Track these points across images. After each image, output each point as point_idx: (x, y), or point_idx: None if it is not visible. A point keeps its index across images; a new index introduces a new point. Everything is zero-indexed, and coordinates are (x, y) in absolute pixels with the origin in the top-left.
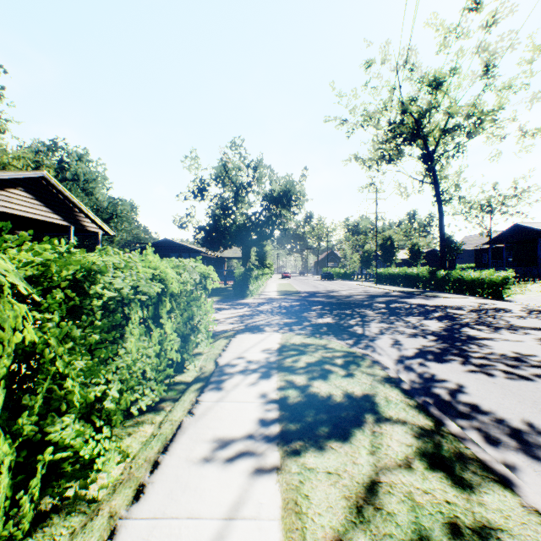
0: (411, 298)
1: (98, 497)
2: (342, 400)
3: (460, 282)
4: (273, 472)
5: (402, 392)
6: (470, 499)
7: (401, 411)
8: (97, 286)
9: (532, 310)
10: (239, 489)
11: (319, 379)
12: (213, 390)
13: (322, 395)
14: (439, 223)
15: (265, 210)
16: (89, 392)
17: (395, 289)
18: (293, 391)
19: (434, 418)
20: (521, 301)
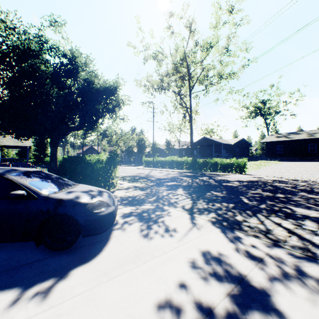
0: (215, 177)
1: None
2: None
3: (215, 165)
4: None
5: None
6: None
7: None
8: None
9: (292, 180)
10: None
11: None
12: None
13: None
14: (191, 132)
15: (82, 101)
16: None
17: (177, 171)
18: None
19: None
20: (255, 174)
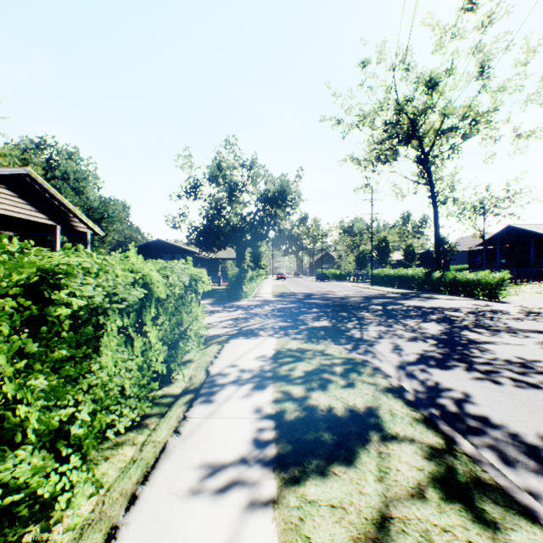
0: (407, 300)
1: (62, 542)
2: (344, 414)
3: (455, 284)
4: (269, 506)
5: (407, 404)
6: (496, 538)
7: (407, 426)
8: (62, 294)
9: (528, 312)
10: (229, 530)
11: (317, 390)
12: (203, 404)
13: (322, 408)
14: (435, 224)
15: (259, 210)
16: (51, 419)
17: (390, 290)
18: (290, 404)
19: (445, 435)
20: (516, 302)
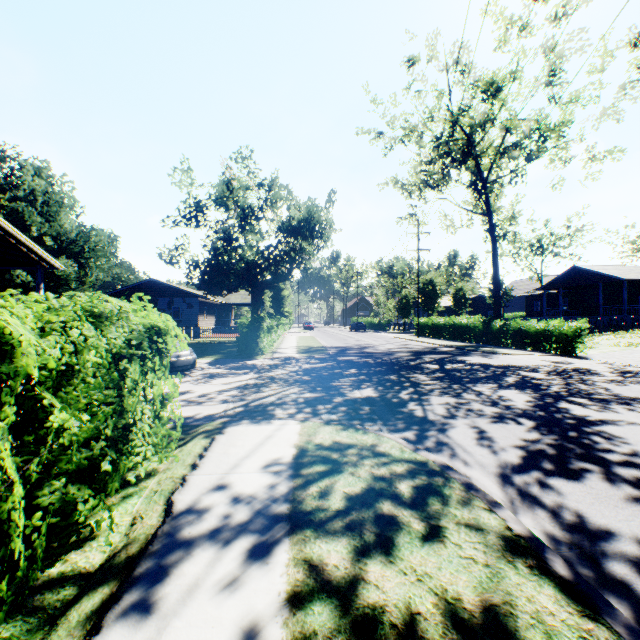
0: (467, 356)
1: None
2: None
3: (521, 335)
4: None
5: (565, 593)
6: None
7: None
8: None
9: (623, 371)
10: None
11: (377, 554)
12: (126, 621)
13: (393, 620)
14: (493, 263)
15: (281, 242)
16: None
17: (442, 343)
18: (325, 609)
19: None
20: (598, 358)
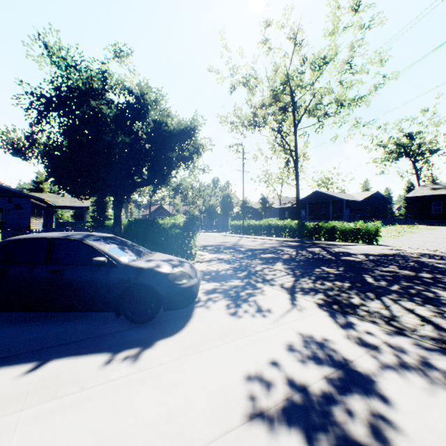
0: (331, 248)
1: None
2: None
3: (332, 232)
4: None
5: None
6: None
7: None
8: None
9: None
10: None
11: None
12: None
13: None
14: (297, 184)
15: (151, 148)
16: None
17: (276, 239)
18: None
19: None
20: (394, 245)
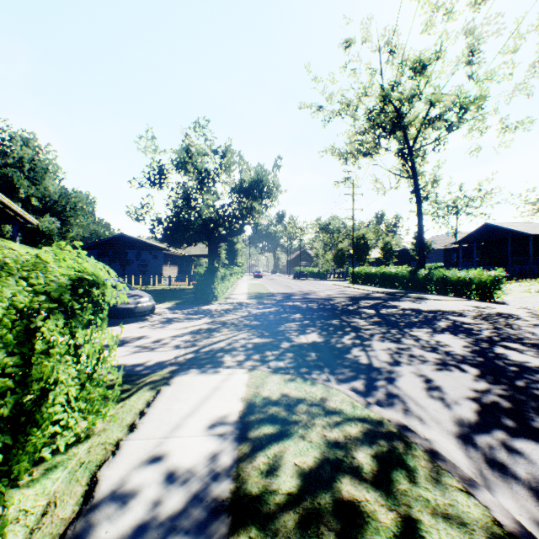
0: (398, 301)
1: None
2: None
3: (444, 282)
4: None
5: None
6: None
7: None
8: None
9: None
10: None
11: None
12: None
13: None
14: (418, 220)
15: (234, 201)
16: None
17: (374, 290)
18: None
19: None
20: (514, 303)
